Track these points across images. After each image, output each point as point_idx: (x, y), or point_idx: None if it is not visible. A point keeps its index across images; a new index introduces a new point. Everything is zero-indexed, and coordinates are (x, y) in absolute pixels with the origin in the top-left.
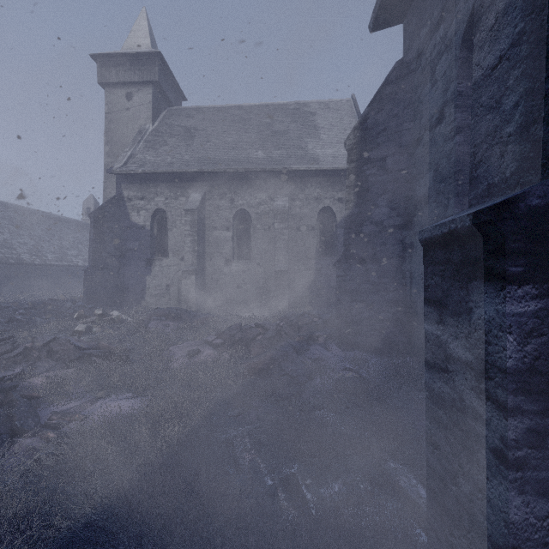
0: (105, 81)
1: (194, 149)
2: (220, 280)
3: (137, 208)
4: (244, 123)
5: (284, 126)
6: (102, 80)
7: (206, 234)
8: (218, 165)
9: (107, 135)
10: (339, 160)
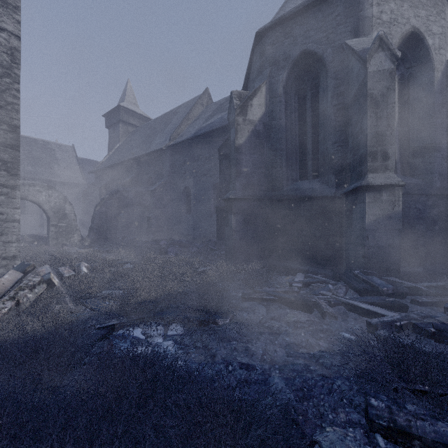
0: None
1: None
2: None
3: None
4: None
5: (39, 154)
6: None
7: None
8: None
9: None
10: (70, 178)
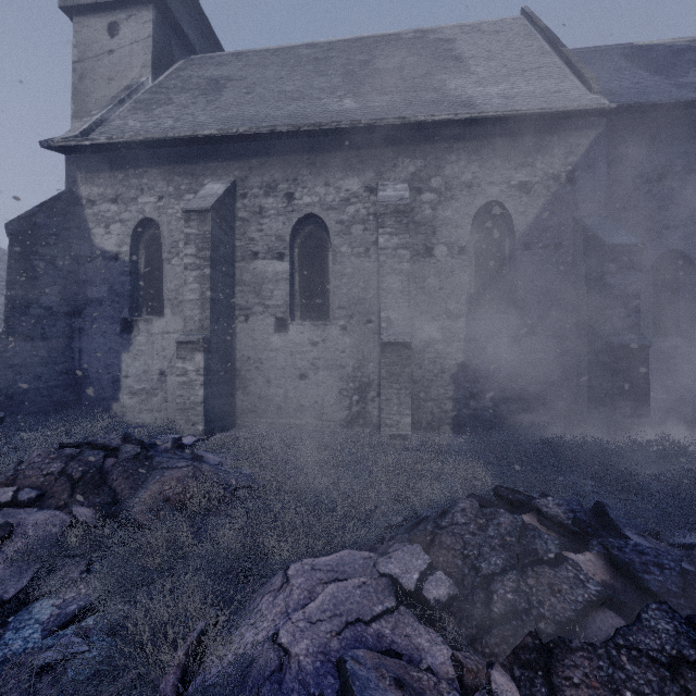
0: (70, 4)
1: (219, 106)
2: (266, 363)
3: (105, 220)
4: (317, 63)
5: (395, 61)
6: (66, 1)
7: (237, 268)
8: (260, 125)
9: (76, 100)
10: (519, 101)
